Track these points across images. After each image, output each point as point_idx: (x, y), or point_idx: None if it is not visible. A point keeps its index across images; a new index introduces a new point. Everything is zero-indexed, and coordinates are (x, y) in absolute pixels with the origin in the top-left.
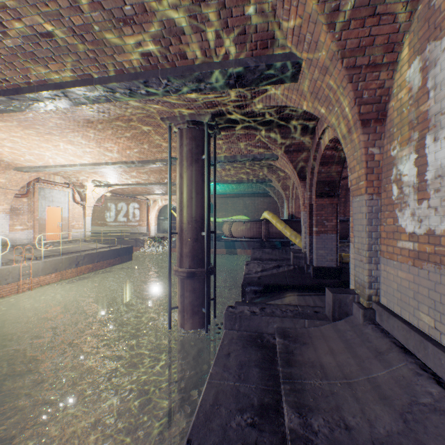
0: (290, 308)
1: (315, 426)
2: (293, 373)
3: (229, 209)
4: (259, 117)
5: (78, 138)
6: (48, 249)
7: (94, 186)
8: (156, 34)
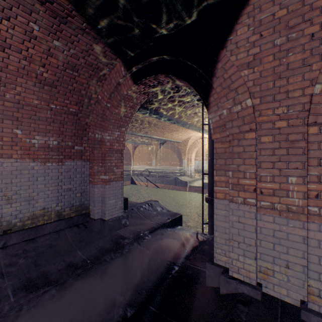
0: (156, 220)
1: None
2: None
3: None
4: None
5: None
6: None
7: None
8: None
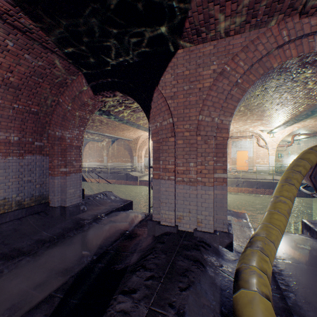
0: (111, 206)
1: None
2: None
3: None
4: None
5: None
6: (234, 175)
7: (266, 134)
8: None
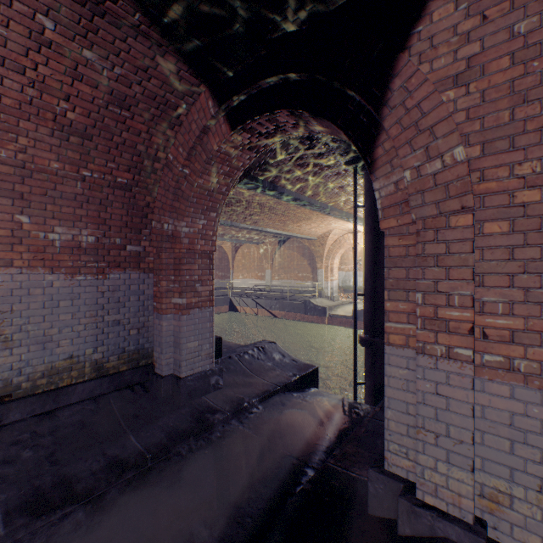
0: (272, 378)
1: None
2: None
3: None
4: None
5: None
6: None
7: None
8: None
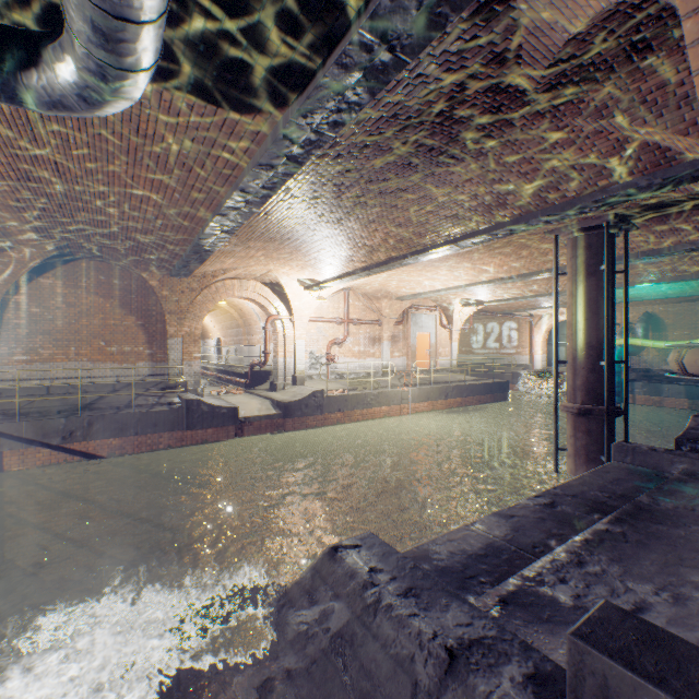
0: None
1: (660, 504)
2: (669, 488)
3: (697, 324)
4: (698, 197)
5: (454, 265)
6: (418, 378)
7: (461, 306)
8: (534, 192)
